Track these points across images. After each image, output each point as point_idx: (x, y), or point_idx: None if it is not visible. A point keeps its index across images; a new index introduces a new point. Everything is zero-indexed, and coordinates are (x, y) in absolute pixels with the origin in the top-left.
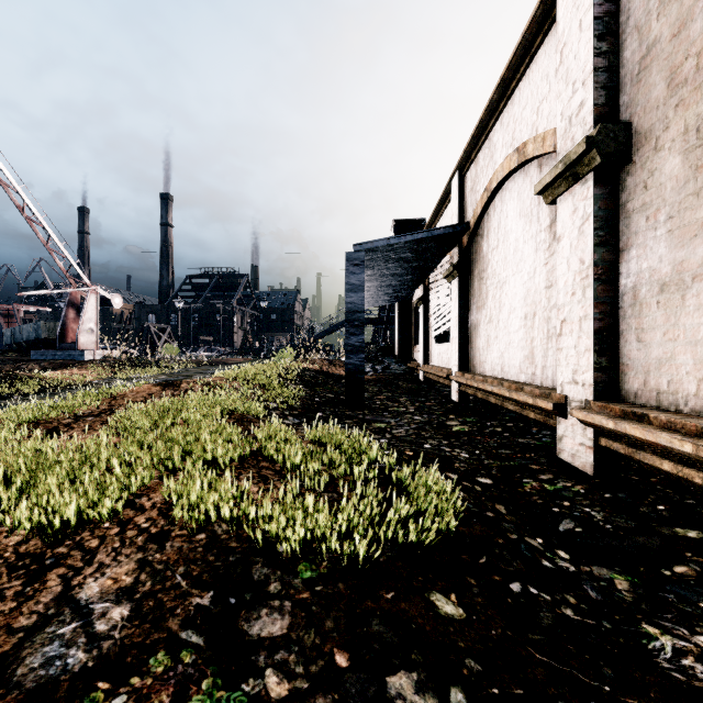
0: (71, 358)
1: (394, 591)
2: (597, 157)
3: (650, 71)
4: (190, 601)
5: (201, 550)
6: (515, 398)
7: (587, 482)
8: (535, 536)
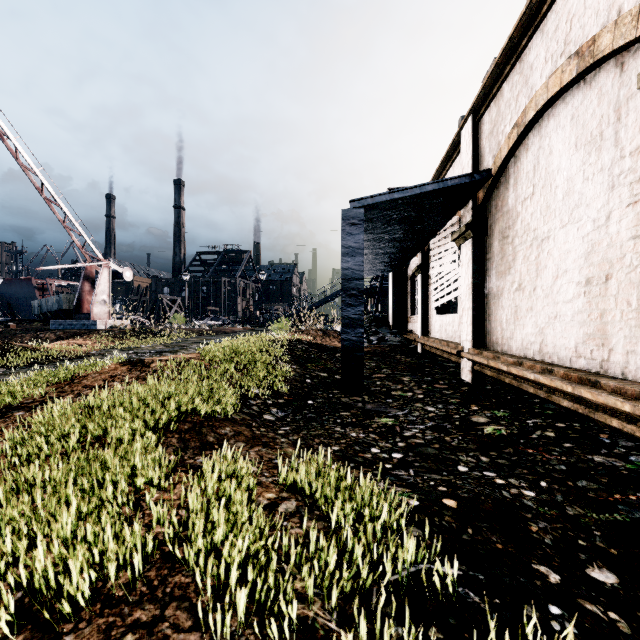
0: (85, 328)
1: None
2: None
3: None
4: None
5: None
6: (587, 396)
7: None
8: None
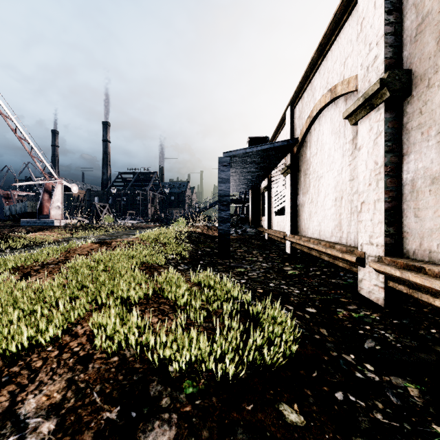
0: (46, 224)
1: (253, 403)
2: (387, 93)
3: (424, 34)
4: (102, 415)
5: (114, 371)
6: (329, 253)
7: (380, 311)
8: (349, 353)
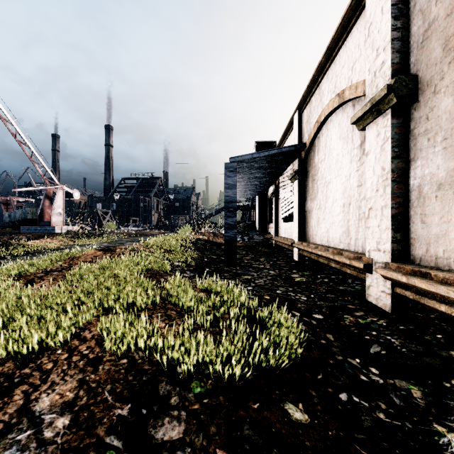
0: (47, 232)
1: (259, 402)
2: (394, 98)
3: (431, 40)
4: (114, 412)
5: (123, 372)
6: (337, 259)
7: (387, 318)
8: (354, 357)
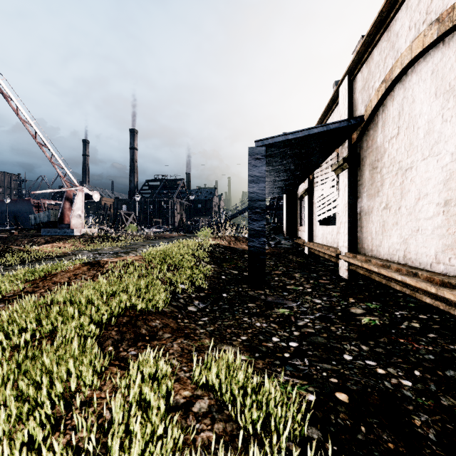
0: (66, 234)
1: None
2: None
3: None
4: None
5: None
6: (450, 297)
7: None
8: None
